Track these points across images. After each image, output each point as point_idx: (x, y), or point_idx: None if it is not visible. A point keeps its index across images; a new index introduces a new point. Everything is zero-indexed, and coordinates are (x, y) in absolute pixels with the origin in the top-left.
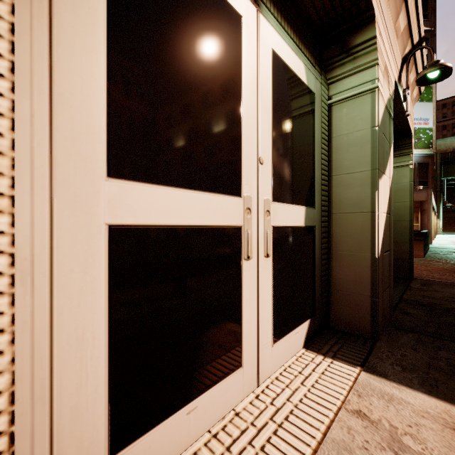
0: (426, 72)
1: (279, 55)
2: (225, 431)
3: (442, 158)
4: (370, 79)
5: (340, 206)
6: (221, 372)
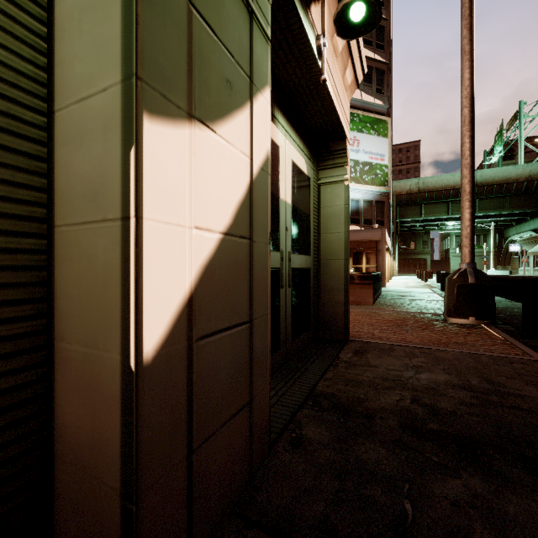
0: (346, 1)
1: None
2: None
3: (398, 200)
4: None
5: (68, 203)
6: None
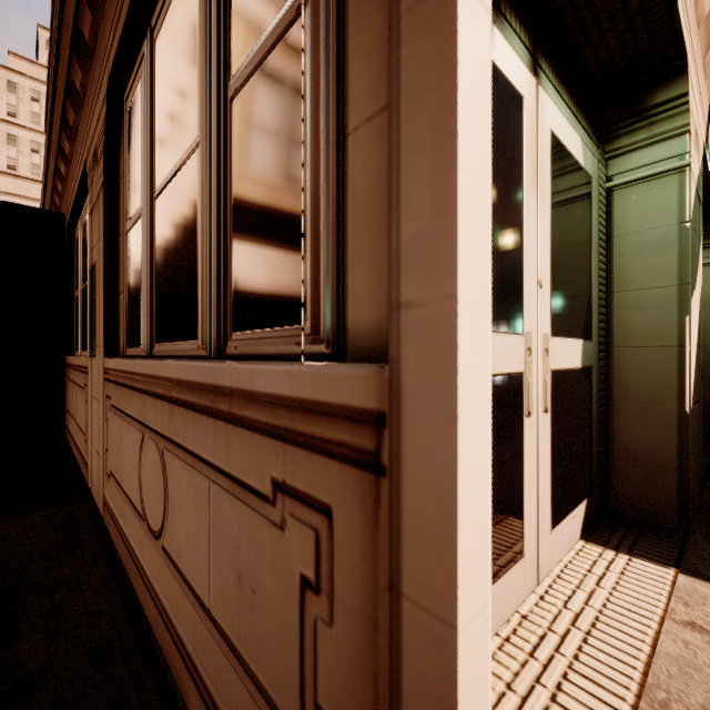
0: None
1: (557, 135)
2: (518, 636)
3: None
4: (677, 153)
5: (627, 337)
6: (506, 561)
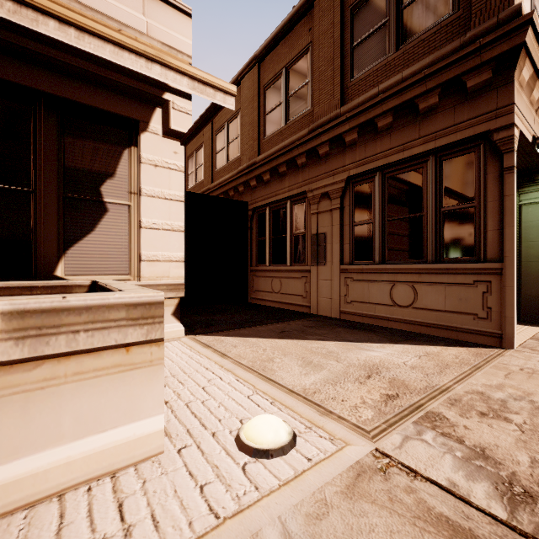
0: None
1: None
2: None
3: None
4: None
5: (527, 258)
6: None
